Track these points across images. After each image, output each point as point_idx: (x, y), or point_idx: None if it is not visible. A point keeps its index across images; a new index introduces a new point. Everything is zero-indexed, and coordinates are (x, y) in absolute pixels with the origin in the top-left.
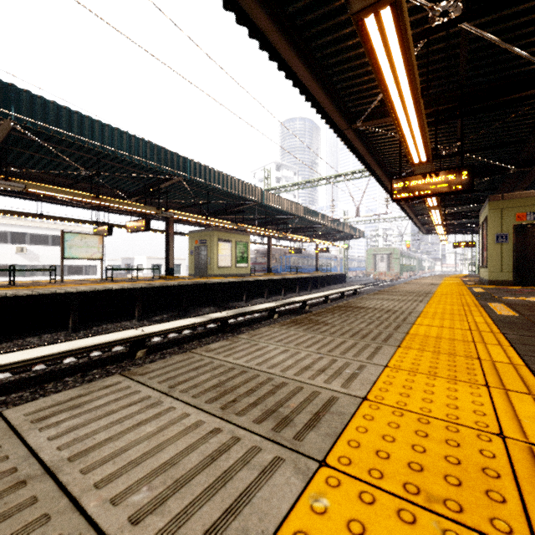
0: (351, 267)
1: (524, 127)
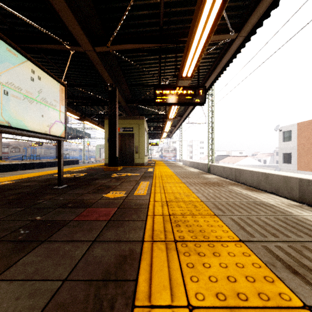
0: (94, 156)
1: (99, 78)
